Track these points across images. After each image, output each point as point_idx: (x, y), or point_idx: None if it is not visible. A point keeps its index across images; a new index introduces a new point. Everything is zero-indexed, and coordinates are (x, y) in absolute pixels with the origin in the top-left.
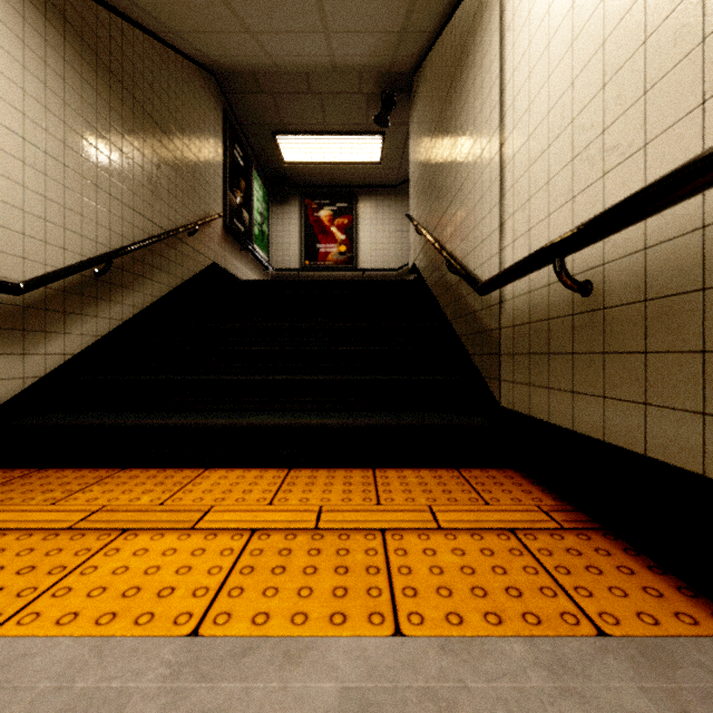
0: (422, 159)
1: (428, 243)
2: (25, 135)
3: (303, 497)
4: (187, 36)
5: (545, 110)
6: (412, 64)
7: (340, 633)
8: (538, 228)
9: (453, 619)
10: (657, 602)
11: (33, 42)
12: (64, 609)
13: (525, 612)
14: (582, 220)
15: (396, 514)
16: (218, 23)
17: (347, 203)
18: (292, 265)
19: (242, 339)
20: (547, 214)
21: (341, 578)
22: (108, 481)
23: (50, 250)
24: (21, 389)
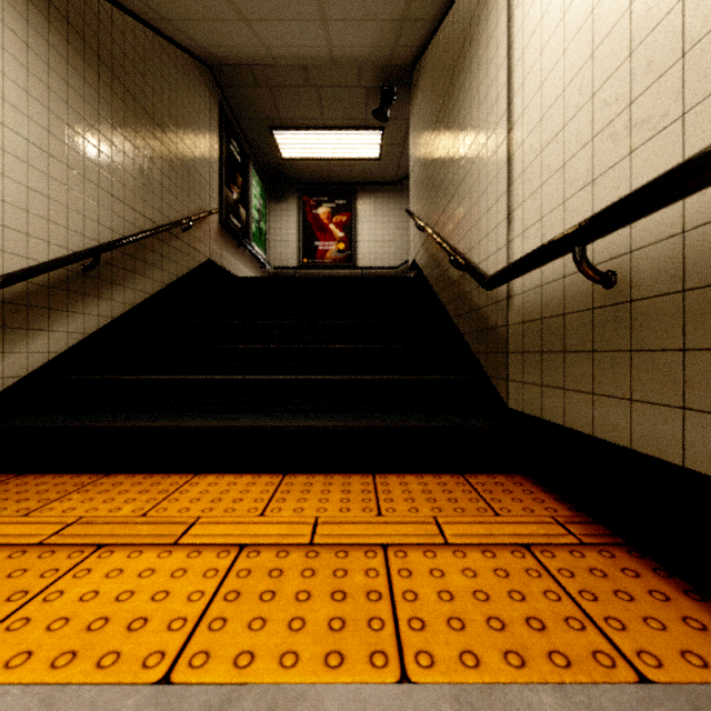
0: (423, 153)
1: (429, 238)
2: (4, 121)
3: (298, 507)
4: (181, 24)
5: (560, 88)
6: (412, 55)
7: (336, 679)
8: (552, 217)
9: (469, 660)
10: (702, 636)
11: (14, 23)
12: (16, 647)
13: (551, 650)
14: (604, 204)
15: (398, 526)
16: (212, 10)
17: (345, 200)
18: (290, 263)
19: (237, 337)
20: (562, 200)
21: (338, 606)
22: (89, 489)
23: (33, 243)
24: (1, 389)
